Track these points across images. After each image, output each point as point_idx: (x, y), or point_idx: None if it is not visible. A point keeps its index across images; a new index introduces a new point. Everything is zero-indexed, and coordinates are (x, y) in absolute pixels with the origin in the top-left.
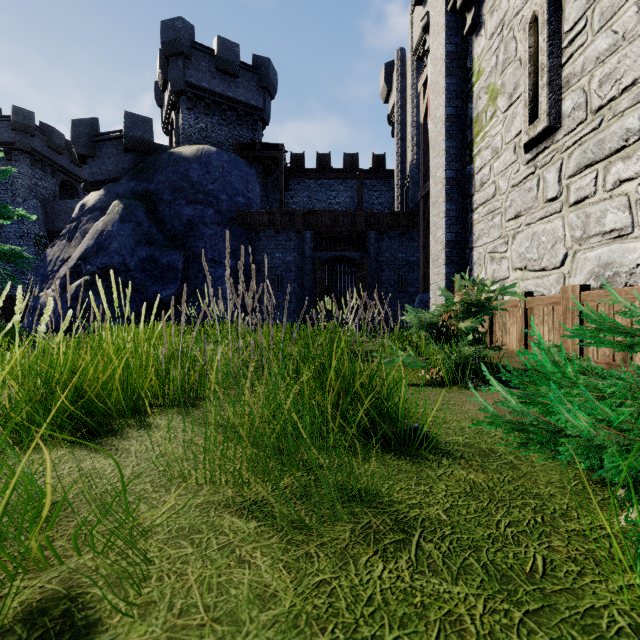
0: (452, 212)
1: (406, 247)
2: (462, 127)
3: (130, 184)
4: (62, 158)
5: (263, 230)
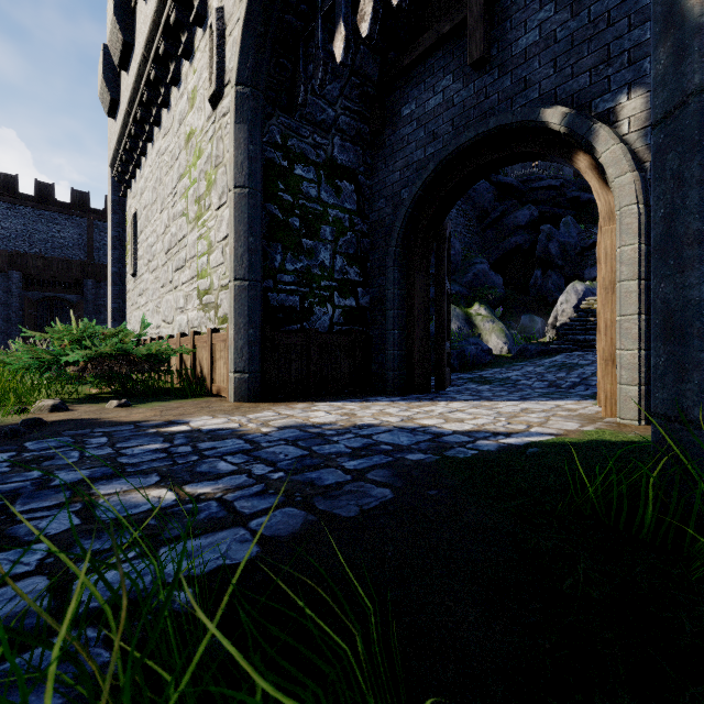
0: (116, 292)
1: None
2: (123, 244)
3: None
4: None
5: None
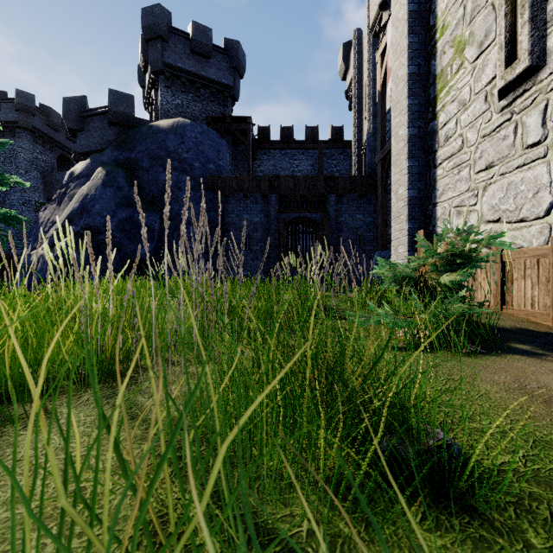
0: (414, 169)
1: (363, 209)
2: (424, 85)
3: (113, 153)
4: (59, 135)
5: (232, 194)
